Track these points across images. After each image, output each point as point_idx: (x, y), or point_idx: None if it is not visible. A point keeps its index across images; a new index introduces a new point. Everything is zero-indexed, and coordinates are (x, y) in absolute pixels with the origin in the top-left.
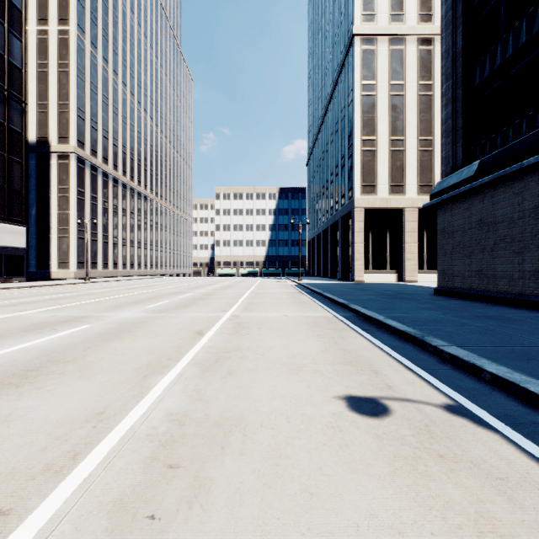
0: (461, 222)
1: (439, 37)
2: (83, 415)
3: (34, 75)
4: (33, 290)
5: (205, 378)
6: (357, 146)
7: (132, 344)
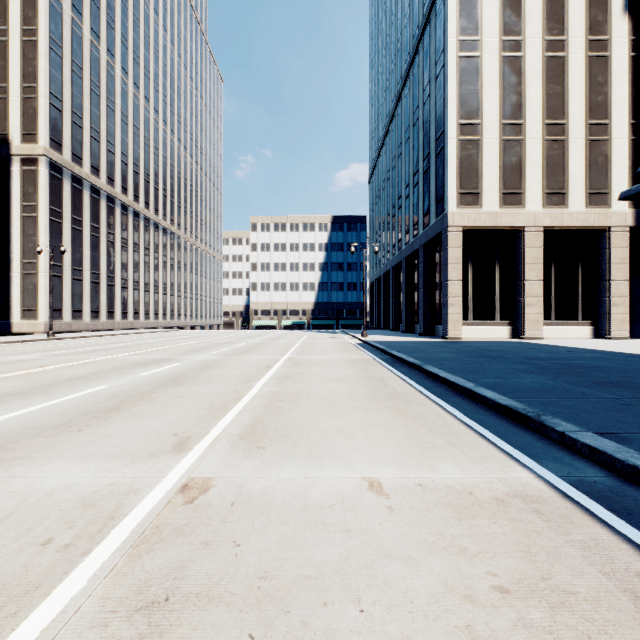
0: None
1: None
2: None
3: None
4: None
5: None
6: (452, 133)
7: None
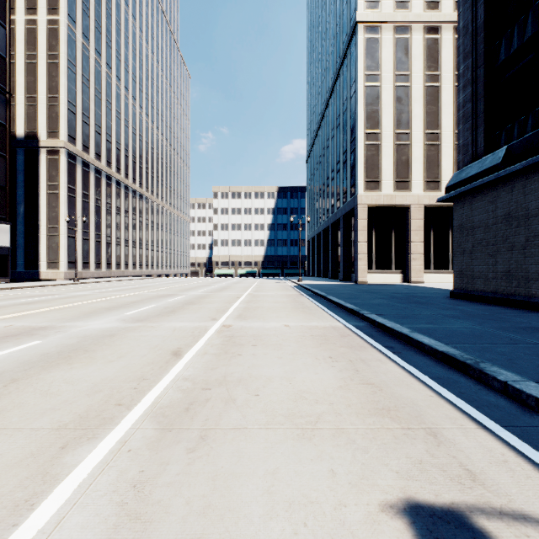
0: (483, 217)
1: (446, 25)
2: None
3: (23, 66)
4: (10, 293)
5: (160, 451)
6: (360, 139)
7: (79, 373)
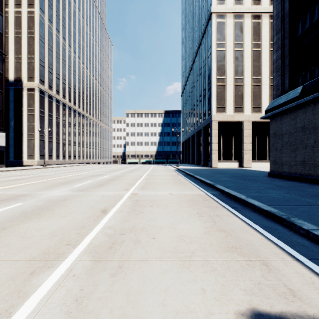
0: (288, 128)
1: (265, 14)
2: None
3: (13, 39)
4: (5, 173)
5: (93, 275)
6: (214, 82)
7: (44, 223)
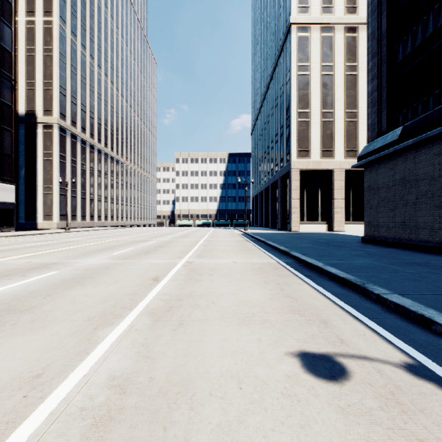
0: (385, 180)
1: (362, 26)
2: (18, 379)
3: (24, 58)
4: (18, 239)
5: (155, 330)
6: (294, 117)
7: (91, 290)
